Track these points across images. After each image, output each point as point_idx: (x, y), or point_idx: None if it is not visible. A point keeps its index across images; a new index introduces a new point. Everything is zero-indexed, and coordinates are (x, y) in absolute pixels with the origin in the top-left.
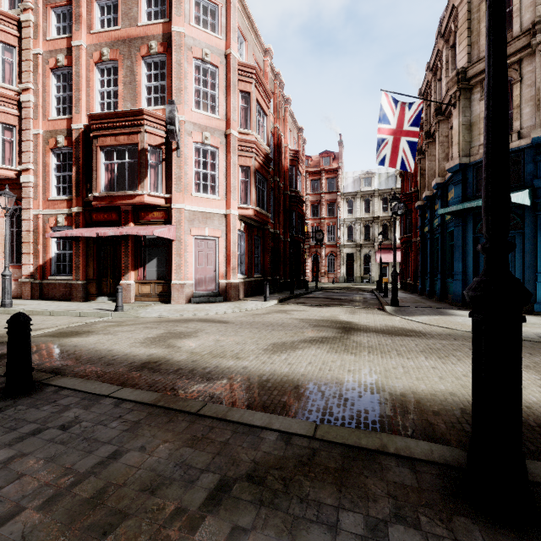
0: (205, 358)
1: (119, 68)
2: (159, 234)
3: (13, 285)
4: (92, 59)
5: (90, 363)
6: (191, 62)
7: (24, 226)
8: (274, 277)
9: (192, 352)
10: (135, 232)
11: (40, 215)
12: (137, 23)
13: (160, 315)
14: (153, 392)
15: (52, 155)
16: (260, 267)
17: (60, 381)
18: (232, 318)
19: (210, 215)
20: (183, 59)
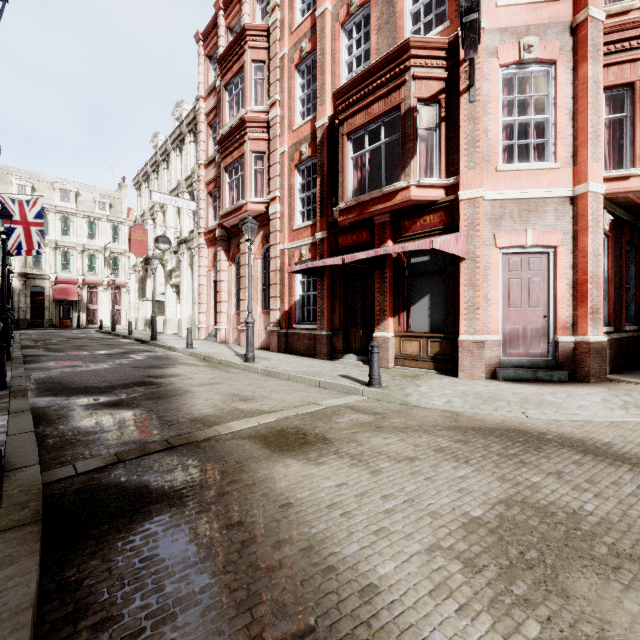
0: None
1: (371, 10)
2: (440, 246)
3: (264, 334)
4: (338, 22)
5: None
6: None
7: (272, 266)
8: None
9: None
10: (399, 248)
11: (285, 251)
12: None
13: (448, 405)
14: None
15: (297, 173)
16: (633, 309)
17: None
18: None
19: (535, 203)
20: None
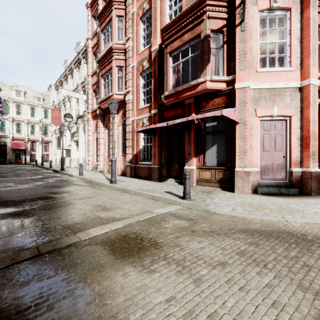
0: None
1: None
2: (226, 114)
3: (123, 167)
4: None
5: None
6: None
7: (127, 129)
8: None
9: None
10: (201, 115)
11: (134, 121)
12: None
13: (234, 212)
14: None
15: (141, 77)
16: None
17: None
18: None
19: (278, 90)
20: None
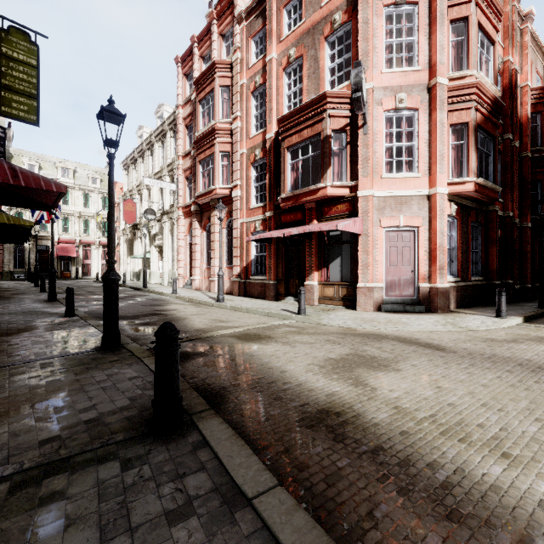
0: (426, 433)
1: (304, 63)
2: (343, 228)
3: (228, 283)
4: (281, 67)
5: (257, 390)
6: (380, 13)
7: (234, 234)
8: (503, 281)
9: (396, 405)
10: (318, 228)
11: (244, 223)
12: (320, 5)
13: (344, 324)
14: (330, 540)
15: (252, 168)
16: (480, 266)
17: (208, 424)
18: (447, 341)
19: (405, 199)
20: (371, 13)
